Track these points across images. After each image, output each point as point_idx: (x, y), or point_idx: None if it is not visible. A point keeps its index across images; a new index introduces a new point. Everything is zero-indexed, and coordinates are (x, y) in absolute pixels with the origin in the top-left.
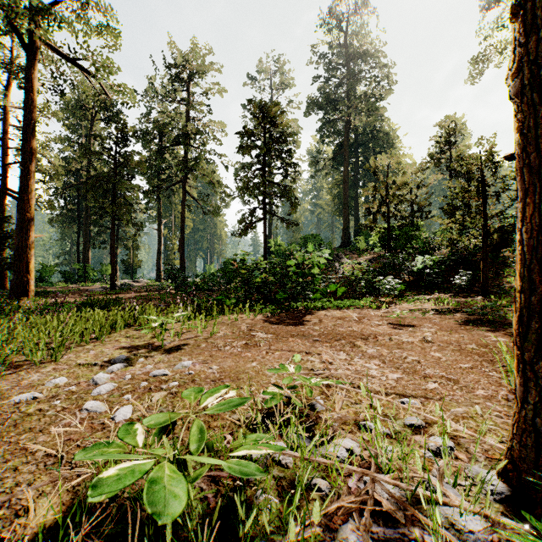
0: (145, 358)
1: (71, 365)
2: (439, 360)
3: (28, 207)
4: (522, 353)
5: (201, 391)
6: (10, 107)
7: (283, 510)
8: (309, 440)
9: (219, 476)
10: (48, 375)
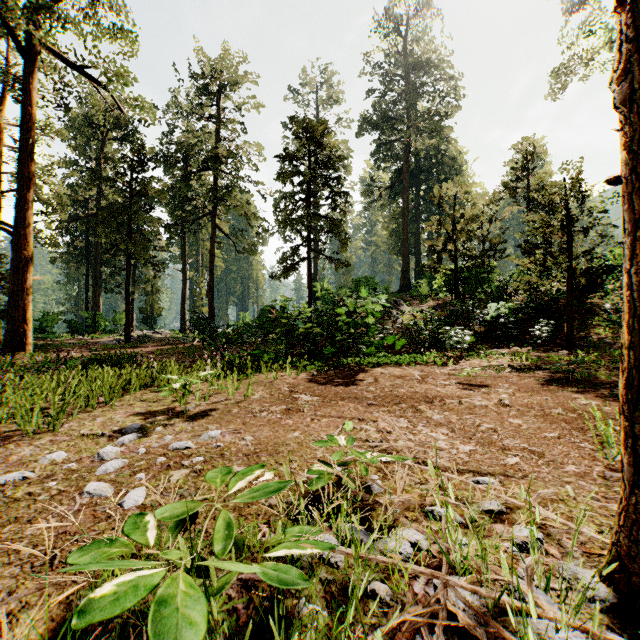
0: (163, 427)
1: (73, 436)
2: (519, 428)
3: (25, 243)
4: (632, 425)
5: (230, 473)
6: (4, 123)
7: (332, 624)
8: (364, 532)
9: (252, 579)
10: (44, 449)
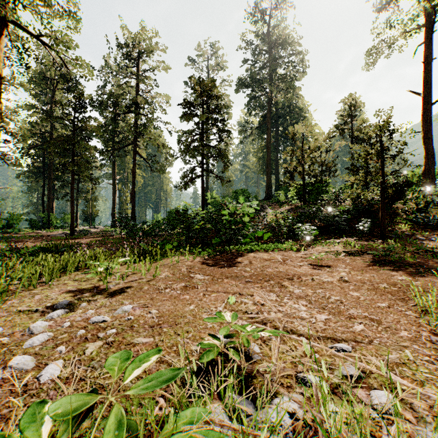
0: (87, 303)
1: (12, 312)
2: (358, 299)
3: None
4: None
5: (128, 359)
6: None
7: None
8: (248, 401)
9: None
10: None
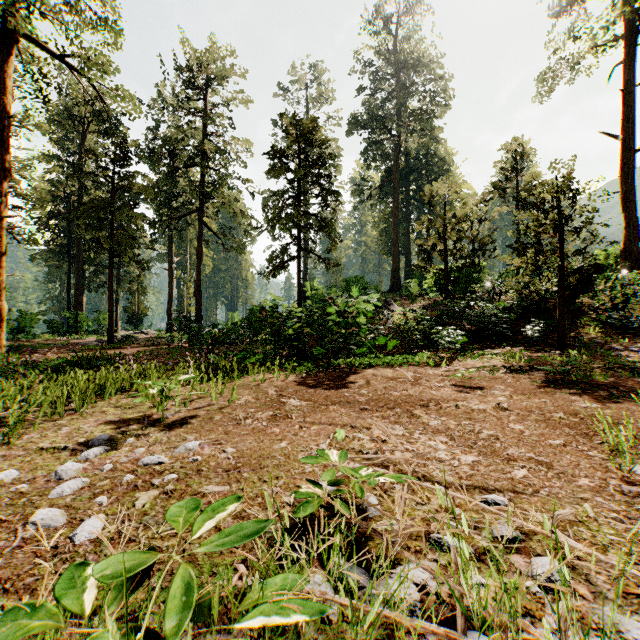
0: (136, 438)
1: (31, 450)
2: (521, 434)
3: None
4: None
5: (197, 508)
6: None
7: None
8: (361, 570)
9: None
10: None
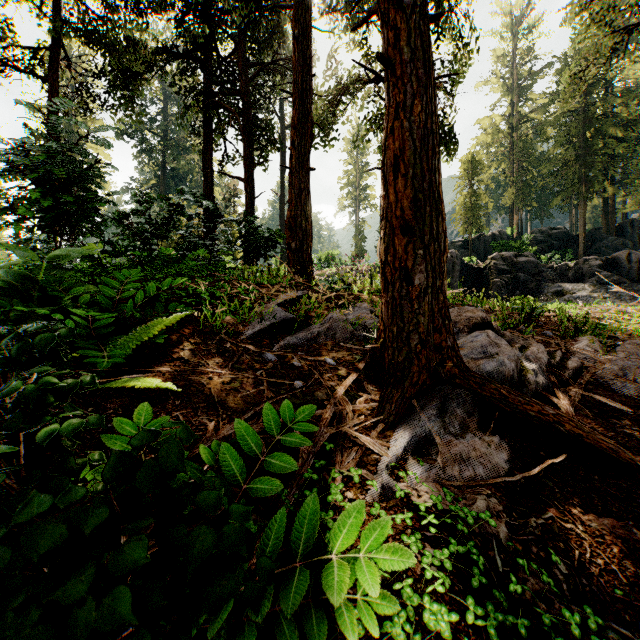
0: None
1: None
2: None
3: None
4: None
5: None
6: None
7: None
8: None
9: None
10: None
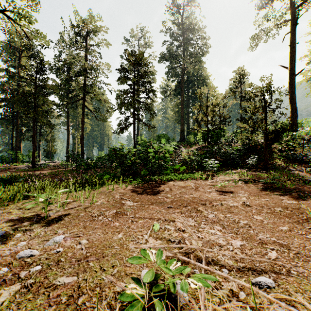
0: (23, 233)
1: None
2: (262, 223)
3: None
4: None
5: None
6: None
7: None
8: None
9: None
10: None
